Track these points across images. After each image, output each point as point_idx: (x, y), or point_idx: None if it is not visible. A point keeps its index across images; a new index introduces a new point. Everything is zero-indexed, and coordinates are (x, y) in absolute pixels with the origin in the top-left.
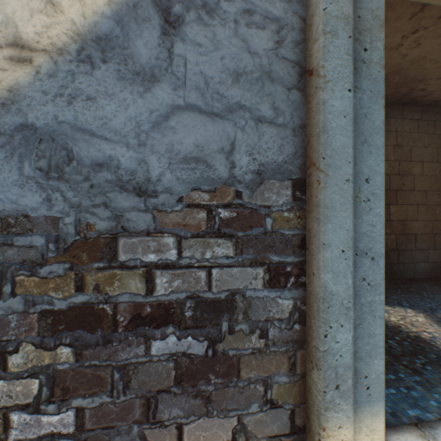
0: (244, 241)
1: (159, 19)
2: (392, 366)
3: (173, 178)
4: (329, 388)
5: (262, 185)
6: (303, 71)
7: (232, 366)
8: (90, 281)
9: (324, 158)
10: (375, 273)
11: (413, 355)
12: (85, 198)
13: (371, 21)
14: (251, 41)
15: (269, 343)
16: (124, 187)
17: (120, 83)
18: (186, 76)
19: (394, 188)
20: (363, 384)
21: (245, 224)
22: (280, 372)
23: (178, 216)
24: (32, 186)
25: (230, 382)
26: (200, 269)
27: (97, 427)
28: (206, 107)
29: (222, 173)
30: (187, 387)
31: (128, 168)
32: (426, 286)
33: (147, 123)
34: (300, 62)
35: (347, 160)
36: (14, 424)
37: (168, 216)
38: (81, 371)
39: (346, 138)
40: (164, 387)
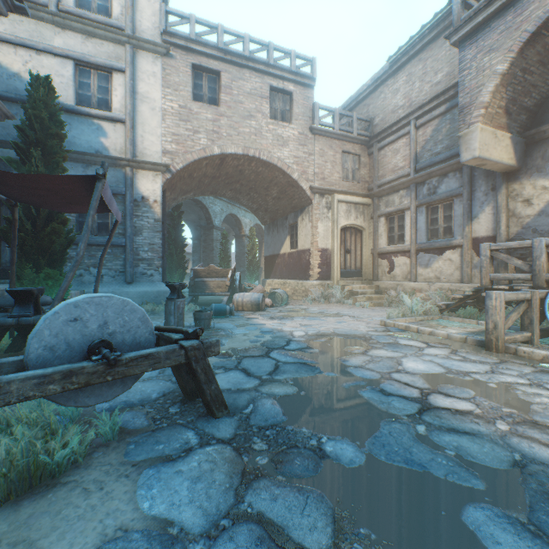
0: None
1: None
2: None
3: None
4: None
5: None
6: None
7: None
8: None
9: None
10: None
11: None
12: (538, 236)
13: None
14: None
15: None
16: (545, 233)
17: (545, 217)
18: None
19: None
20: None
21: None
22: None
23: None
24: (530, 235)
25: None
26: None
27: None
28: None
29: None
30: None
31: (546, 230)
32: None
33: None
34: None
35: None
36: None
37: None
38: None
39: None
40: None
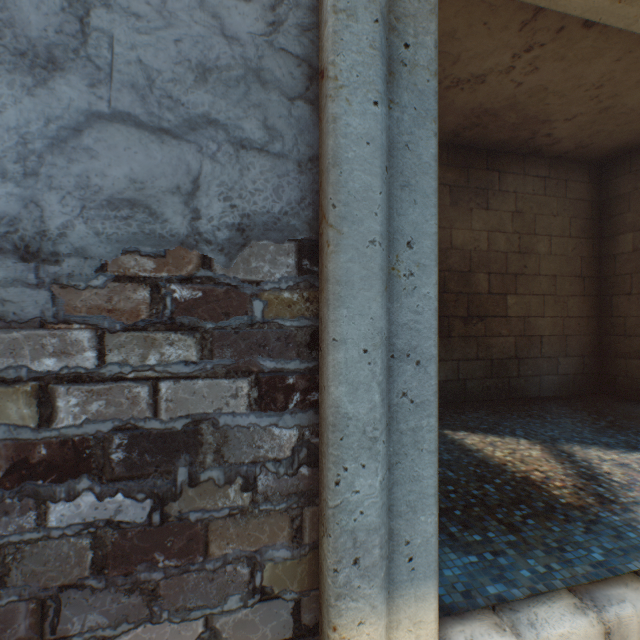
0: (216, 337)
1: None
2: (481, 523)
3: (90, 232)
4: (344, 564)
5: (247, 249)
6: (315, 73)
7: (196, 539)
8: None
9: (336, 205)
10: (423, 385)
11: (514, 505)
12: None
13: (415, 2)
14: (229, 18)
15: (259, 498)
16: None
17: None
18: (113, 64)
19: (513, 271)
20: (404, 554)
21: (218, 309)
22: (276, 543)
23: (99, 295)
24: None
25: (192, 563)
26: (139, 382)
27: None
28: (149, 119)
29: (178, 227)
30: (116, 577)
31: (4, 213)
32: (552, 407)
33: (41, 139)
34: (310, 58)
35: (373, 210)
36: None
37: (80, 296)
38: None
39: (370, 176)
40: (73, 580)
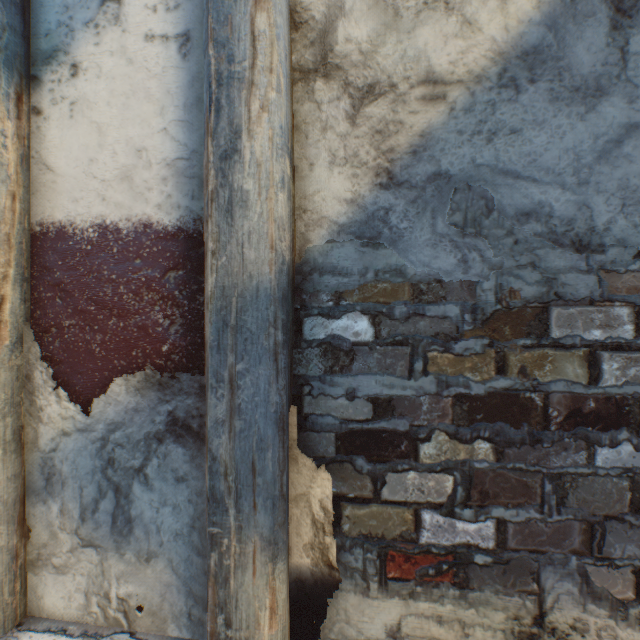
0: None
1: (606, 10)
2: None
3: (628, 225)
4: None
5: None
6: None
7: None
8: (513, 362)
9: None
10: None
11: None
12: (507, 257)
13: None
14: None
15: None
16: (557, 241)
17: (552, 106)
18: None
19: None
20: None
21: None
22: None
23: (635, 277)
24: (445, 245)
25: None
26: None
27: (522, 548)
28: None
29: None
30: None
31: (563, 216)
32: None
33: (589, 154)
34: None
35: None
36: (425, 525)
37: (619, 278)
38: (502, 473)
39: None
40: (613, 513)
